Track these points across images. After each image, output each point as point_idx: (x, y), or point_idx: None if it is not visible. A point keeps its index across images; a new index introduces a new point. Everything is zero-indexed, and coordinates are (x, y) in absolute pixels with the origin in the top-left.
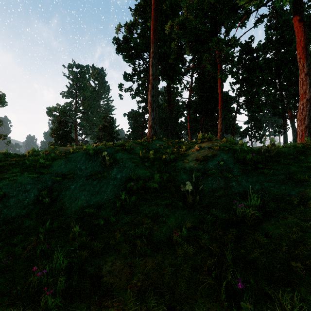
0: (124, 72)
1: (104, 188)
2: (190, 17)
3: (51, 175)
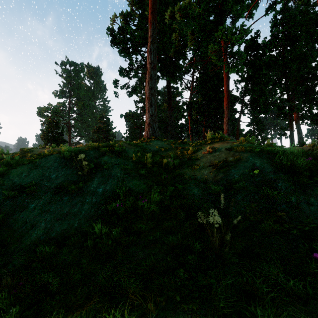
0: (120, 67)
1: (77, 209)
2: (193, 5)
3: (2, 188)
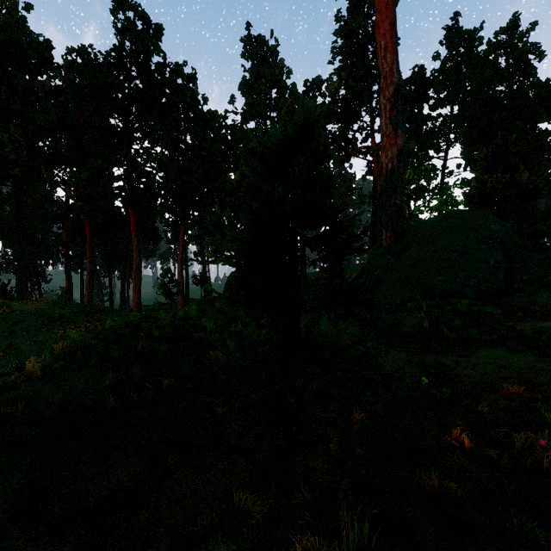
0: None
1: None
2: None
3: None
